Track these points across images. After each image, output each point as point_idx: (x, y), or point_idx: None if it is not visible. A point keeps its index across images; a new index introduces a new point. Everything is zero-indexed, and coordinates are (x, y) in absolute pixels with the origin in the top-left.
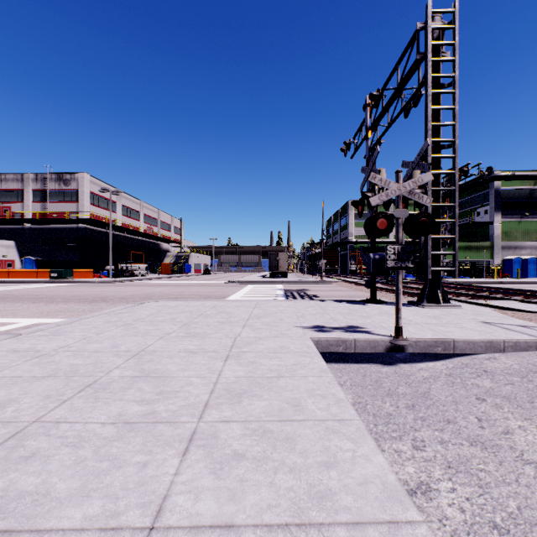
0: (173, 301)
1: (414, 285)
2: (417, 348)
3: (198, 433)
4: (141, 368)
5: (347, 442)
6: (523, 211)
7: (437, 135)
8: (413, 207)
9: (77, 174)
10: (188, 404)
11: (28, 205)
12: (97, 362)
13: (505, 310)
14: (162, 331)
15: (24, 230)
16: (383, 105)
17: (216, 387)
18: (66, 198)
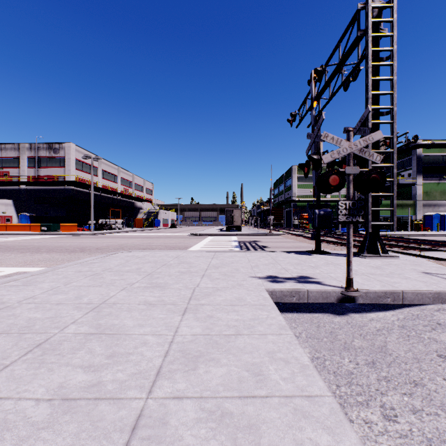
0: (141, 252)
1: None
2: (367, 299)
3: (144, 416)
4: (97, 324)
5: (323, 434)
6: (441, 174)
7: (376, 103)
8: None
9: (64, 144)
10: (138, 371)
11: (24, 169)
12: (56, 315)
13: (440, 261)
14: (126, 282)
15: (20, 191)
16: (325, 79)
17: (171, 348)
18: (55, 164)
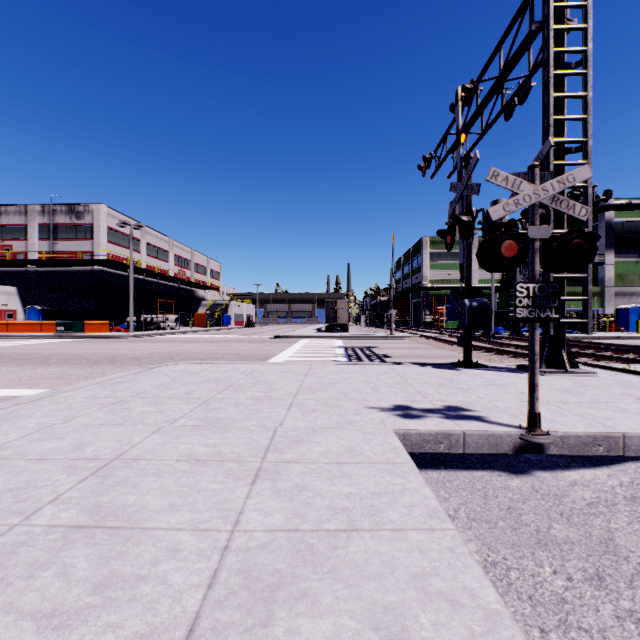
0: (197, 364)
1: (510, 341)
2: (564, 447)
3: None
4: (96, 503)
5: None
6: None
7: (561, 134)
8: None
9: (92, 206)
10: (150, 628)
11: (34, 243)
12: (27, 484)
13: None
14: (165, 416)
15: (29, 273)
16: (477, 102)
17: (223, 563)
18: (79, 234)
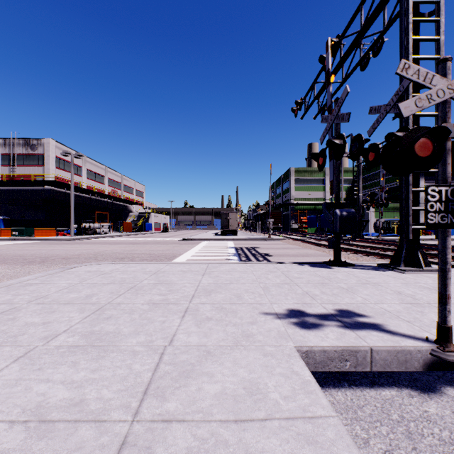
0: (111, 264)
1: (357, 243)
2: None
3: None
4: None
5: None
6: None
7: None
8: (345, 174)
9: (43, 140)
10: None
11: None
12: None
13: None
14: (46, 330)
15: None
16: (341, 54)
17: None
18: (33, 162)
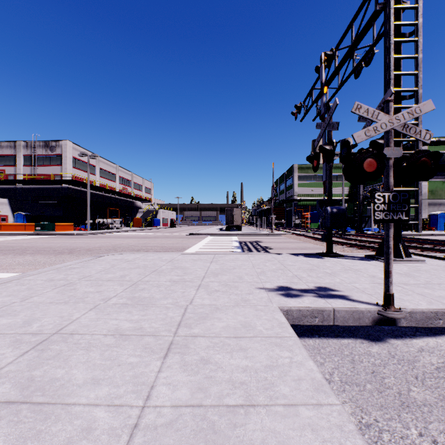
0: (132, 254)
1: (356, 237)
2: (412, 321)
3: None
4: (29, 377)
5: None
6: None
7: (398, 86)
8: None
9: (61, 142)
10: None
11: (20, 168)
12: None
13: None
14: (101, 295)
15: (16, 189)
16: (335, 65)
17: (131, 444)
18: (52, 162)
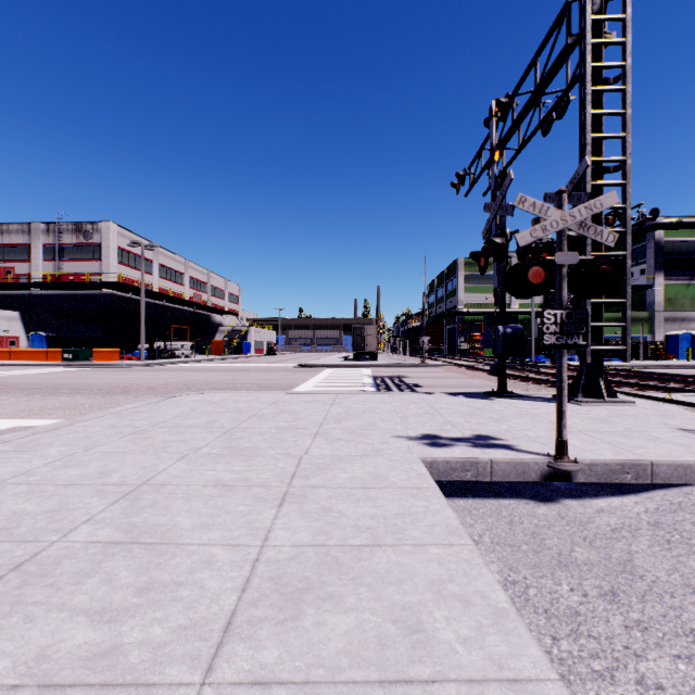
0: (217, 394)
1: (550, 370)
2: (592, 475)
3: None
4: (129, 523)
5: None
6: (692, 270)
7: (598, 153)
8: None
9: (101, 224)
10: (192, 621)
11: (38, 264)
12: (60, 507)
13: None
14: (188, 445)
15: (32, 297)
16: (513, 117)
17: (254, 572)
18: (87, 255)
